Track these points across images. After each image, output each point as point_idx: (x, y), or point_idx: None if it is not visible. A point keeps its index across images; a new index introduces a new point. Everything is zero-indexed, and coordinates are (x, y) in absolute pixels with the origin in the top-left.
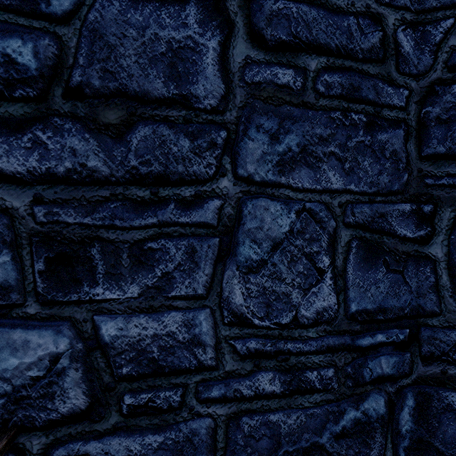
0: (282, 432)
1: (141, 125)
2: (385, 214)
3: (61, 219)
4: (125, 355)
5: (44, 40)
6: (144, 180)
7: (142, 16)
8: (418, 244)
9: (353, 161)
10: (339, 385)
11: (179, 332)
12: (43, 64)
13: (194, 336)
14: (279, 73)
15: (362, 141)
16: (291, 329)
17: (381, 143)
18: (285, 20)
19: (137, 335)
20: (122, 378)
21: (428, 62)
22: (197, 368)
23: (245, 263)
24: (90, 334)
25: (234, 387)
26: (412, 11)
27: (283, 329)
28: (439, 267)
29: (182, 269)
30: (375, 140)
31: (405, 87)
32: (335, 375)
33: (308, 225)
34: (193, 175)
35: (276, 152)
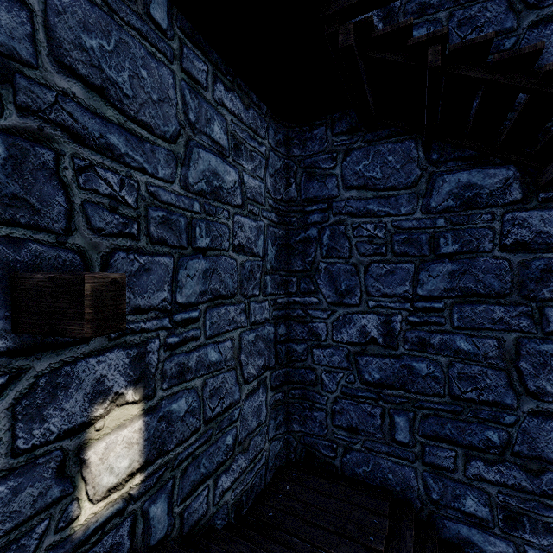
0: None
1: (548, 472)
2: None
3: (509, 502)
4: None
5: (502, 433)
6: (550, 497)
7: (548, 426)
8: None
9: None
10: None
11: None
12: (501, 441)
13: None
14: None
15: None
16: None
17: None
18: None
19: None
20: None
21: None
22: None
23: None
24: (522, 551)
25: None
26: None
27: None
28: None
29: None
30: None
31: None
32: None
33: None
34: None
35: None
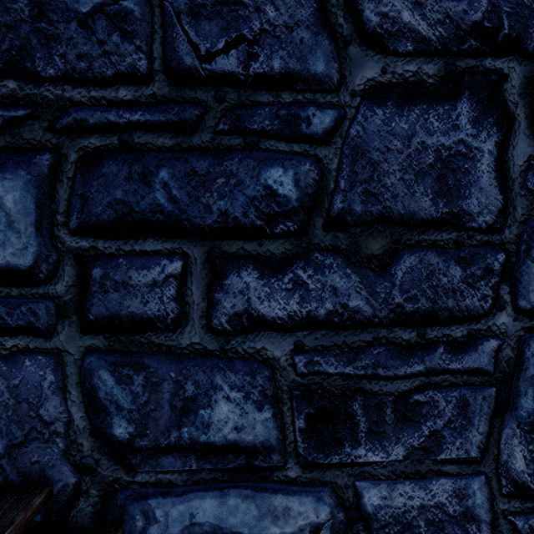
0: None
1: (406, 253)
2: None
3: (322, 369)
4: (388, 529)
5: (304, 166)
6: (410, 320)
7: (407, 122)
8: None
9: None
10: None
11: (449, 503)
12: (303, 193)
13: (467, 509)
14: None
15: None
16: None
17: None
18: None
19: (402, 505)
20: None
21: None
22: None
23: (527, 418)
24: (352, 502)
25: None
26: None
27: None
28: None
29: (453, 426)
30: None
31: None
32: None
33: None
34: (465, 311)
35: None
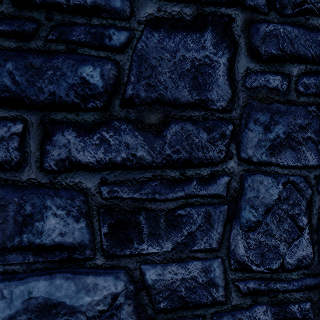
0: None
1: (173, 123)
2: None
3: (119, 195)
4: (162, 294)
5: (107, 66)
6: (175, 164)
7: (173, 43)
8: None
9: None
10: (314, 315)
11: (200, 276)
12: (106, 83)
13: (210, 279)
14: (270, 79)
15: None
16: (279, 273)
17: None
18: (274, 38)
19: (170, 279)
20: (160, 311)
21: None
22: (211, 302)
23: (246, 223)
24: (138, 278)
25: (238, 317)
26: None
27: (273, 273)
28: None
29: (202, 229)
30: None
31: None
32: (311, 308)
33: (292, 193)
34: (209, 159)
35: (268, 139)
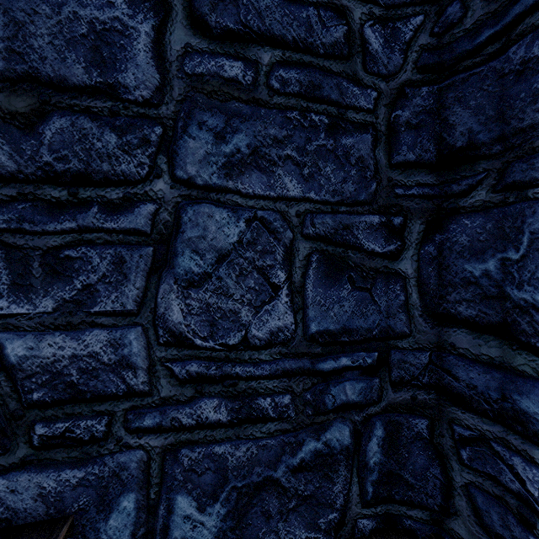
0: (229, 466)
1: (56, 115)
2: (351, 226)
3: None
4: (36, 379)
5: None
6: (61, 179)
7: None
8: (388, 260)
9: (313, 166)
10: (297, 414)
11: (104, 353)
12: None
13: (123, 358)
14: (226, 64)
15: (323, 145)
16: (240, 351)
17: (346, 148)
18: (233, 6)
19: (52, 355)
20: (33, 405)
21: (398, 62)
22: (126, 393)
23: (185, 276)
24: None
25: (171, 416)
26: (382, 5)
27: (230, 351)
28: (409, 284)
29: (108, 281)
30: (338, 145)
31: (373, 88)
32: (293, 403)
33: (261, 236)
34: (121, 175)
35: (222, 153)
